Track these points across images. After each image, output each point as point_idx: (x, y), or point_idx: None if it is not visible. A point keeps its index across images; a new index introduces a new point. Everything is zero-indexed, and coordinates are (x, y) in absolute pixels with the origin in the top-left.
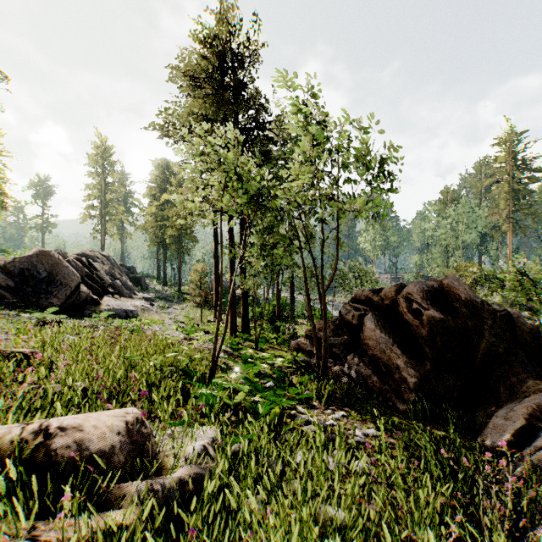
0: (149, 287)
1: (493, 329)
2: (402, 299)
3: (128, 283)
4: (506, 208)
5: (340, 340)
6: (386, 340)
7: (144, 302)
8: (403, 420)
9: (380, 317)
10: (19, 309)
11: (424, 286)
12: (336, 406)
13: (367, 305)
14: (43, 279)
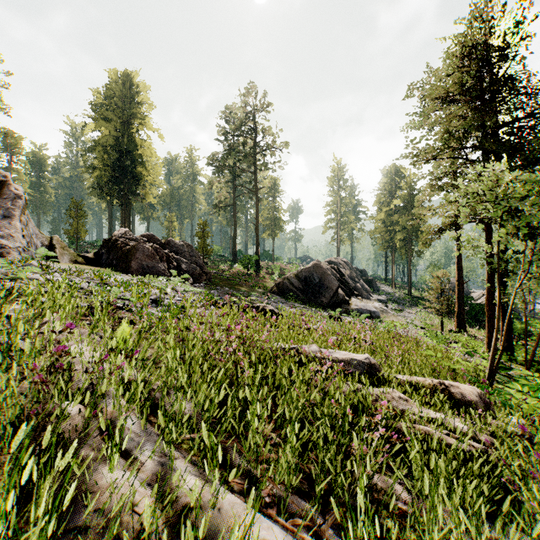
0: (379, 289)
1: None
2: None
3: (364, 285)
4: None
5: None
6: None
7: (380, 304)
8: None
9: None
10: (305, 304)
11: None
12: None
13: None
14: (316, 283)
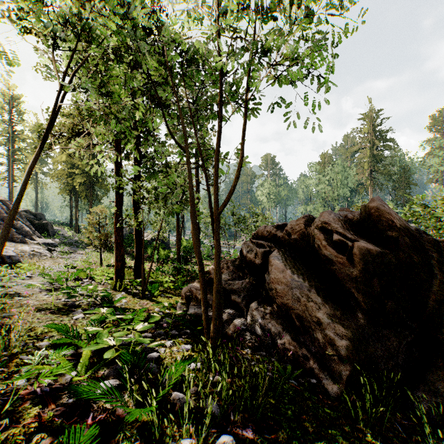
0: (58, 233)
1: (440, 264)
2: (317, 230)
3: (25, 228)
4: (368, 169)
5: (240, 283)
6: (300, 284)
7: (39, 247)
8: (353, 438)
9: (288, 254)
10: None
11: (339, 215)
12: (231, 432)
13: (270, 241)
14: None
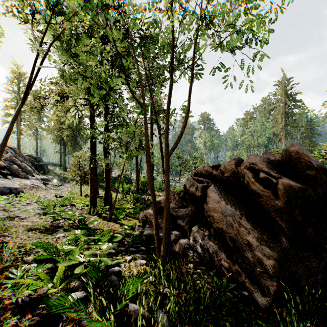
0: (51, 172)
1: None
2: (246, 169)
3: (27, 167)
4: (282, 123)
5: (184, 211)
6: (233, 213)
7: (37, 182)
8: None
9: (222, 188)
10: None
11: (263, 158)
12: None
13: (207, 178)
14: None
